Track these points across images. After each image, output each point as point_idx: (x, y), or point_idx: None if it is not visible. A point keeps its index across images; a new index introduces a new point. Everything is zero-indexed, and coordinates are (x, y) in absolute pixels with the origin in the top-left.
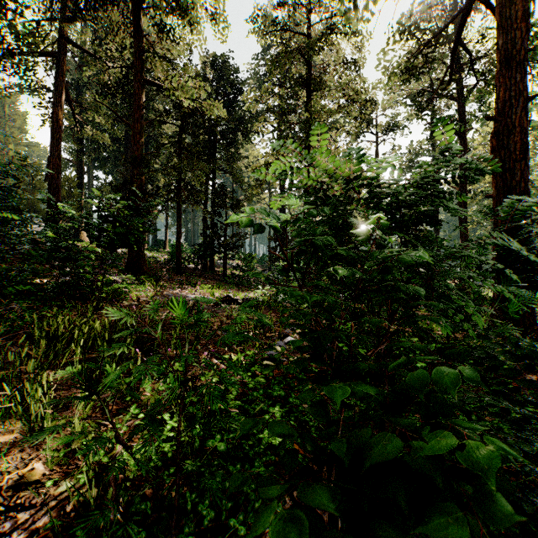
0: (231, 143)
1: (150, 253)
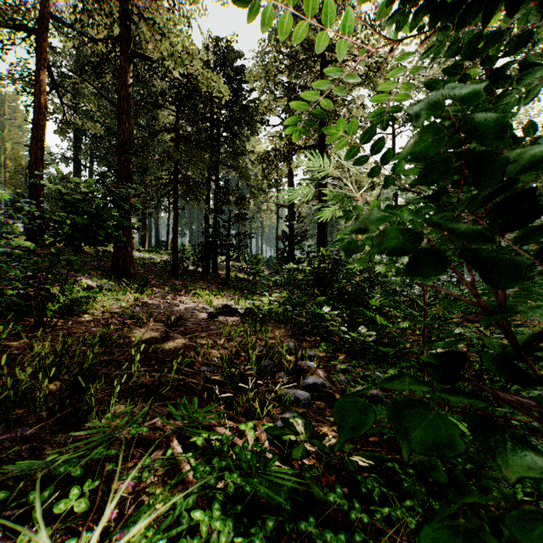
0: (235, 134)
1: (149, 255)
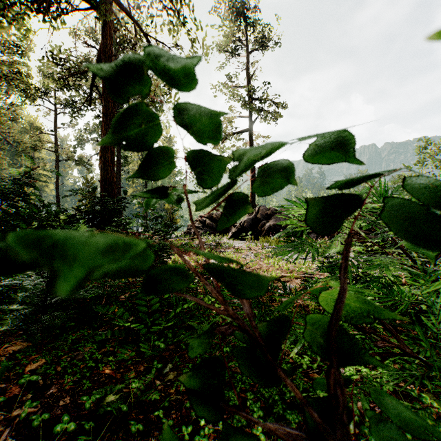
0: None
1: None
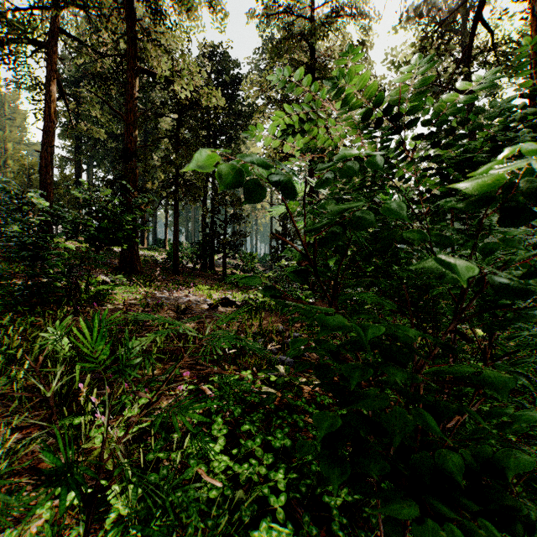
0: (231, 139)
1: (149, 252)
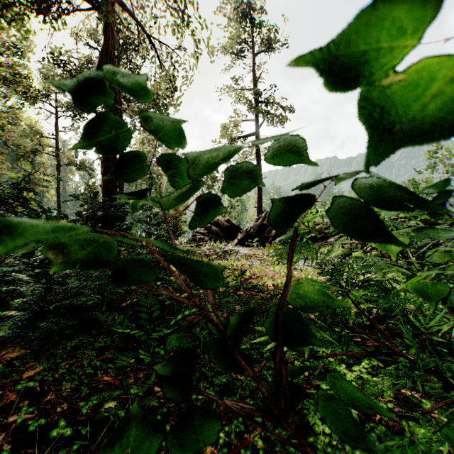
0: None
1: None
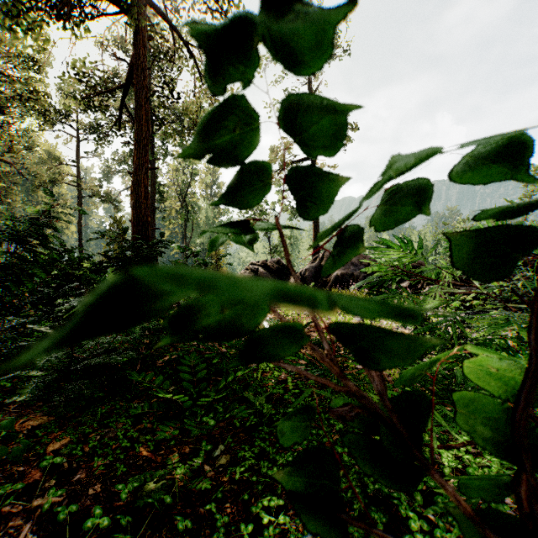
0: None
1: None
